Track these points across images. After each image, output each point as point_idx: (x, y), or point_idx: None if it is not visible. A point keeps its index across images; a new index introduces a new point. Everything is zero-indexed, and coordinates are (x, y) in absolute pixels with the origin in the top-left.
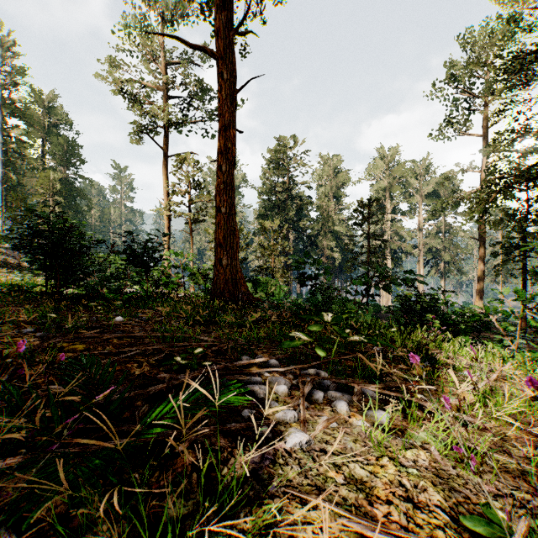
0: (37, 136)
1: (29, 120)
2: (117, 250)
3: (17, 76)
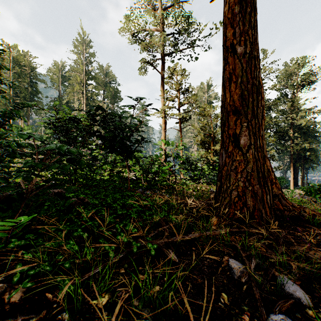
0: (101, 89)
1: (97, 81)
2: (92, 132)
3: (91, 58)
